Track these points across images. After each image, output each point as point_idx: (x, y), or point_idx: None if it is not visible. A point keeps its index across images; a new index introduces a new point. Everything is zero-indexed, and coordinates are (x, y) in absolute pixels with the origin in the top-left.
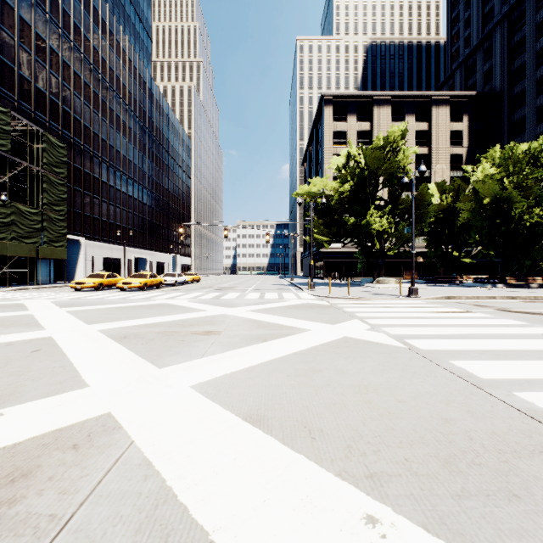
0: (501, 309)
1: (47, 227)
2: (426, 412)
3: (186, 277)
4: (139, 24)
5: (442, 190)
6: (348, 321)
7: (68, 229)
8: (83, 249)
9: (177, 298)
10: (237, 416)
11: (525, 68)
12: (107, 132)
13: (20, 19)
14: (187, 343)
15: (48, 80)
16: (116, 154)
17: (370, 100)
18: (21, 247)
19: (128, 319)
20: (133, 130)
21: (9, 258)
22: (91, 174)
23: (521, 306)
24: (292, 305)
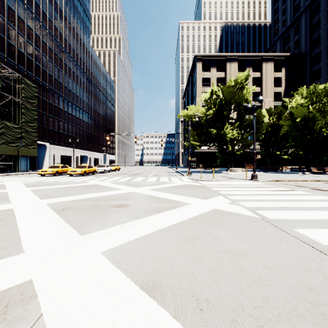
0: (313, 188)
1: (24, 136)
2: (291, 279)
3: (111, 167)
4: (83, 12)
5: (270, 113)
6: (215, 197)
7: (38, 138)
8: (48, 150)
9: (104, 180)
10: (136, 283)
11: (320, 38)
12: (63, 78)
13: (8, 7)
14: (105, 213)
15: (26, 45)
16: (69, 92)
17: (224, 58)
18: (8, 148)
19: (69, 195)
20: (79, 77)
21: (0, 155)
22: (53, 104)
23: (325, 186)
24: (177, 185)
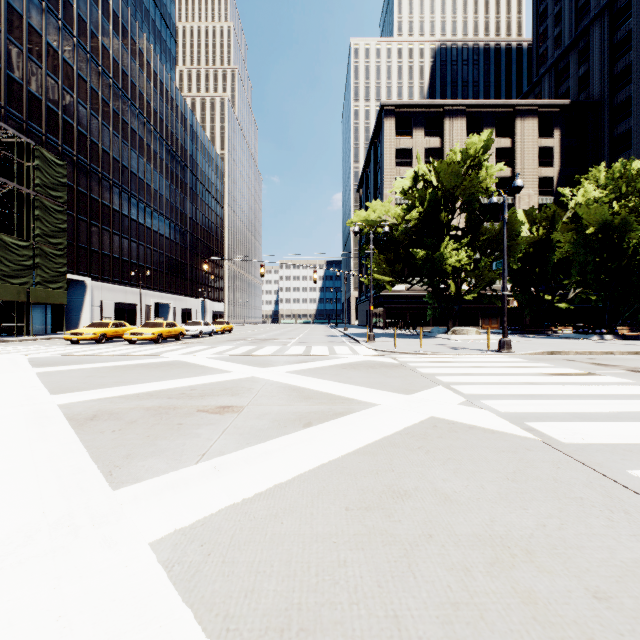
0: (632, 369)
1: (40, 264)
2: None
3: (214, 327)
4: (160, 20)
5: (531, 219)
6: (429, 390)
7: (70, 267)
8: (89, 292)
9: (197, 353)
10: None
11: (631, 70)
12: (120, 150)
13: (8, 6)
14: (184, 429)
15: (45, 83)
16: (131, 177)
17: (440, 111)
18: (6, 288)
19: (116, 385)
20: (153, 148)
21: None
22: (99, 200)
23: None
24: (347, 363)
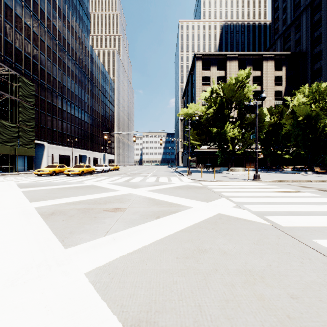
0: (320, 189)
1: (21, 136)
2: None
3: (110, 167)
4: (82, 11)
5: (270, 112)
6: (218, 200)
7: (36, 137)
8: (46, 150)
9: (101, 181)
10: (125, 323)
11: (321, 37)
12: (61, 77)
13: (5, 5)
14: (97, 219)
15: (23, 43)
16: (67, 91)
17: (224, 57)
18: (4, 148)
19: (62, 197)
20: (78, 76)
21: None
22: (51, 103)
23: None
24: (177, 186)
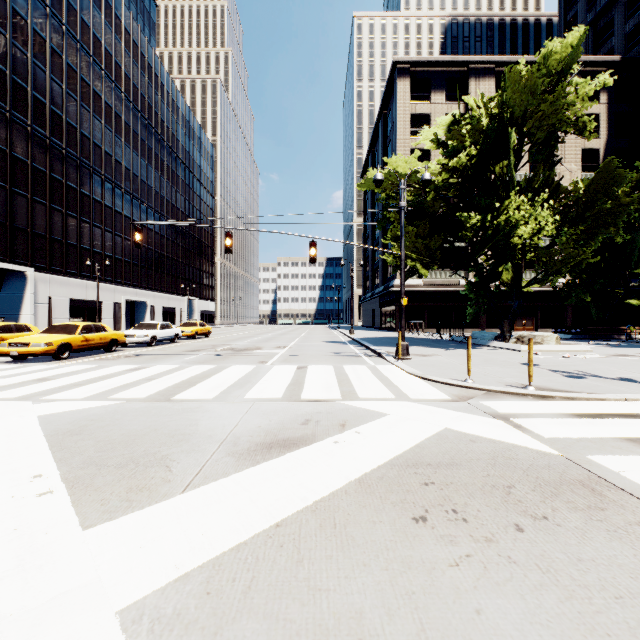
0: None
1: None
2: None
3: (179, 330)
4: None
5: None
6: None
7: (0, 253)
8: (30, 286)
9: (61, 393)
10: None
11: None
12: (77, 114)
13: None
14: None
15: None
16: (94, 150)
17: (464, 70)
18: None
19: None
20: (124, 119)
21: None
22: (46, 172)
23: None
24: (404, 454)
